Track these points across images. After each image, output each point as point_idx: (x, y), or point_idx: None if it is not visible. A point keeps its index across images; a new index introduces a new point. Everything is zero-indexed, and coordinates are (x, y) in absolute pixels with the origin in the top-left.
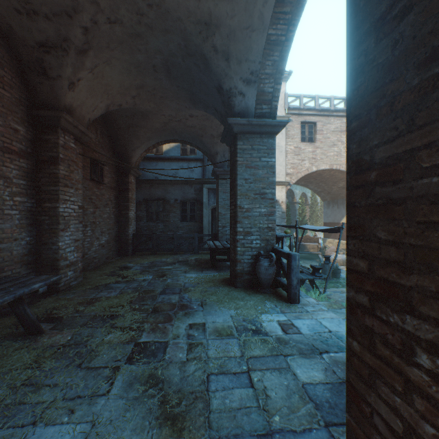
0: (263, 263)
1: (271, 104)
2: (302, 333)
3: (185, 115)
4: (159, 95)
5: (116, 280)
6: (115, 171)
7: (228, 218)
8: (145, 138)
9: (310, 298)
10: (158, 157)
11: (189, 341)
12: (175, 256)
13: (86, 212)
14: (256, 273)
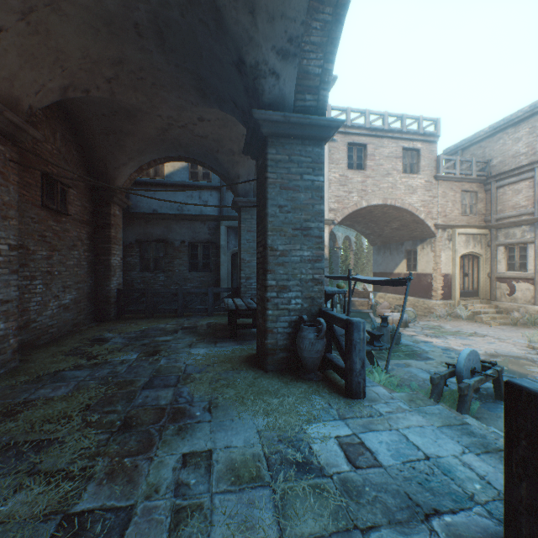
0: (308, 335)
1: (319, 94)
2: (383, 465)
3: (192, 118)
4: (150, 80)
5: (76, 363)
6: (89, 198)
7: (253, 266)
8: (134, 152)
9: (378, 386)
10: (158, 182)
11: (177, 504)
12: (180, 319)
13: (32, 257)
14: (296, 348)
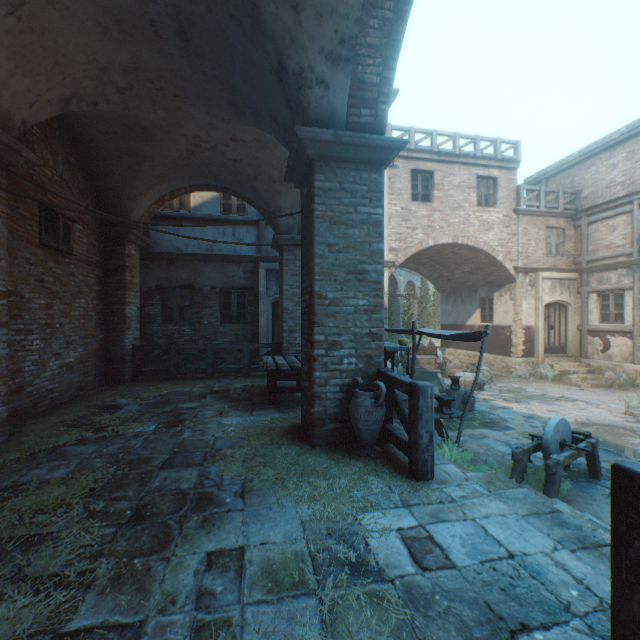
0: (363, 401)
1: (377, 108)
2: (457, 566)
3: (223, 138)
4: (171, 90)
5: (80, 436)
6: (99, 235)
7: (298, 317)
8: (153, 179)
9: (449, 464)
10: (183, 216)
11: (198, 619)
12: (209, 381)
13: (27, 306)
14: (350, 417)
